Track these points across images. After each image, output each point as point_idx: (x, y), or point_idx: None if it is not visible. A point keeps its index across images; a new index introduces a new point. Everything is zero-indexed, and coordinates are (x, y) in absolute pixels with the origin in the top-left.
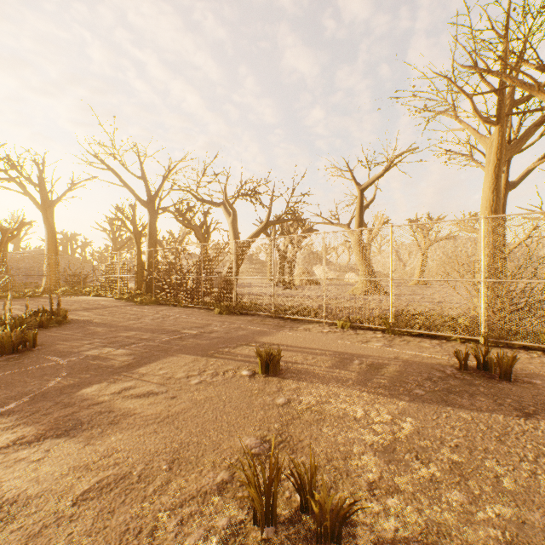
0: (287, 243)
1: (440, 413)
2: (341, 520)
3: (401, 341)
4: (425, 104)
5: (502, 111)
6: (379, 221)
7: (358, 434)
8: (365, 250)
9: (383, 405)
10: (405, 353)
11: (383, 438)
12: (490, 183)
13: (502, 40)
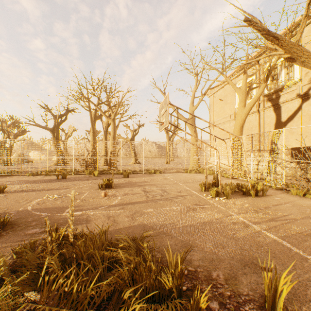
0: (6, 136)
1: (40, 184)
2: (4, 189)
3: (49, 176)
4: (73, 94)
5: (90, 108)
6: (71, 129)
7: (16, 187)
8: (64, 144)
9: (26, 185)
10: (46, 178)
11: (22, 187)
12: (91, 127)
13: (86, 89)
